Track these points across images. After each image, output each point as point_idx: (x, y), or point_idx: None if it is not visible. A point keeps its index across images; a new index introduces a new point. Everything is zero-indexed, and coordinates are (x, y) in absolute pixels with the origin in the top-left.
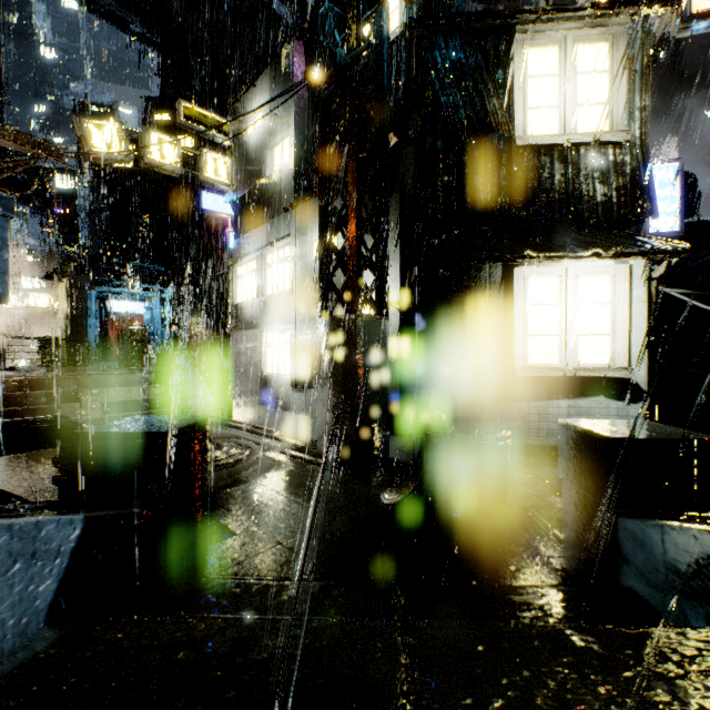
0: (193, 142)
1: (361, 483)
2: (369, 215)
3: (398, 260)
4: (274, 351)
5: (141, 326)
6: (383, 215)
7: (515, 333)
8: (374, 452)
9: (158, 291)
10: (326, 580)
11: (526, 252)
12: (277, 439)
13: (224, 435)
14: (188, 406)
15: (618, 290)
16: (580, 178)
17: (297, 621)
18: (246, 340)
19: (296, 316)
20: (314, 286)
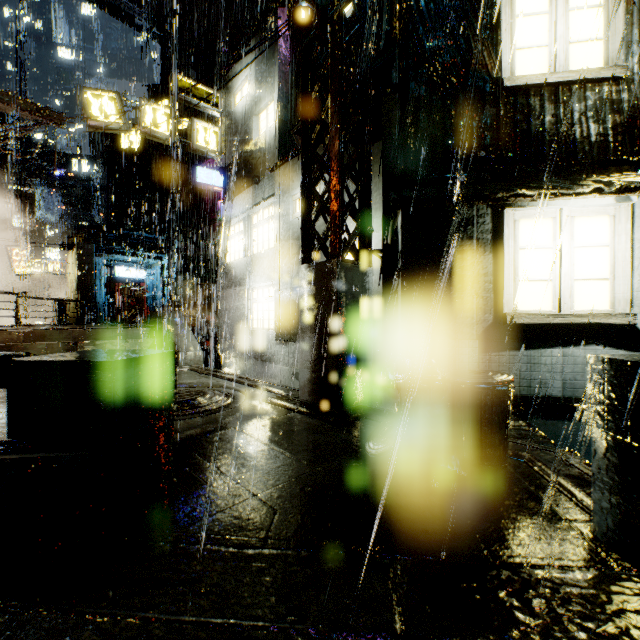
0: None
1: (343, 431)
2: (352, 160)
3: (381, 208)
4: (259, 306)
5: (140, 287)
6: (365, 161)
7: (505, 278)
8: (356, 401)
9: (158, 258)
10: (302, 550)
11: (519, 190)
12: (260, 389)
13: (210, 384)
14: (178, 358)
15: (618, 231)
16: (573, 118)
17: (252, 632)
18: (234, 297)
19: (280, 272)
20: (297, 242)
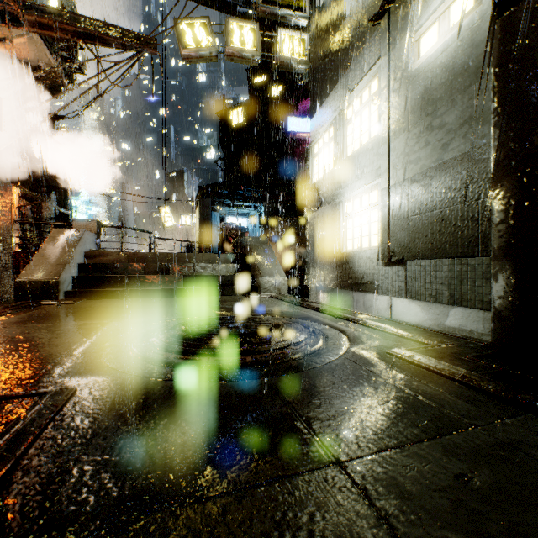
0: (283, 90)
1: None
2: None
3: None
4: (355, 221)
5: (236, 223)
6: None
7: None
8: None
9: (257, 207)
10: None
11: None
12: (372, 327)
13: (289, 313)
14: (260, 284)
15: None
16: None
17: None
18: (322, 218)
19: (389, 161)
20: (422, 99)
